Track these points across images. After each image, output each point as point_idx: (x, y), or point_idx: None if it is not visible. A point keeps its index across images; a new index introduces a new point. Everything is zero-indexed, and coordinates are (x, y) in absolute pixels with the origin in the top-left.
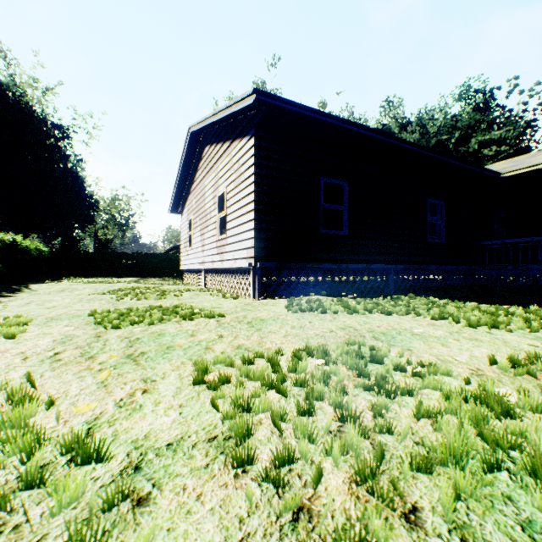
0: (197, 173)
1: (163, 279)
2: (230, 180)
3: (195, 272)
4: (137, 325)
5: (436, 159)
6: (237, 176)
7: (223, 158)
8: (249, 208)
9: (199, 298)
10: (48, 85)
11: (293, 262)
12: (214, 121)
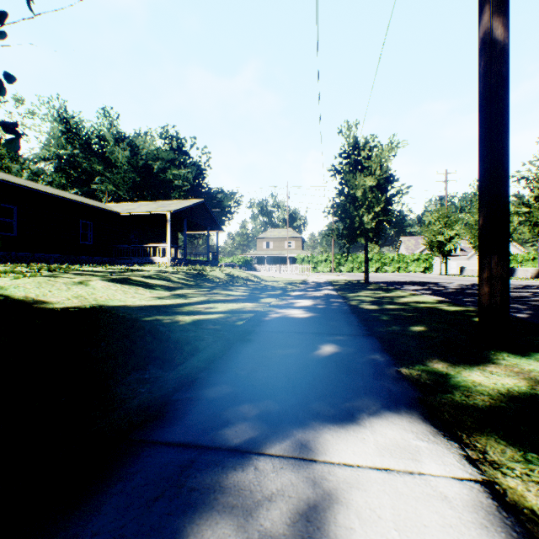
0: None
1: None
2: None
3: None
4: None
5: (77, 203)
6: None
7: None
8: None
9: None
10: None
11: None
12: None
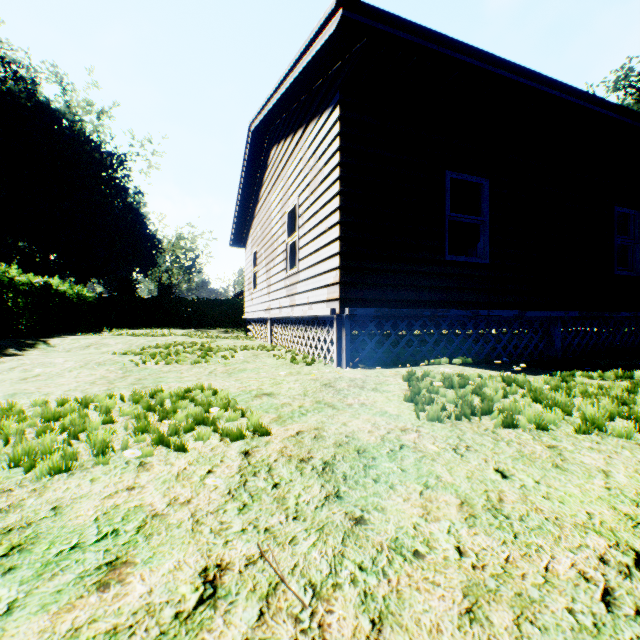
0: (262, 188)
1: (226, 330)
2: (303, 186)
3: (260, 322)
4: (26, 471)
5: None
6: (313, 176)
7: (293, 157)
8: (331, 222)
9: (256, 362)
10: (103, 108)
11: (401, 308)
12: (279, 98)
